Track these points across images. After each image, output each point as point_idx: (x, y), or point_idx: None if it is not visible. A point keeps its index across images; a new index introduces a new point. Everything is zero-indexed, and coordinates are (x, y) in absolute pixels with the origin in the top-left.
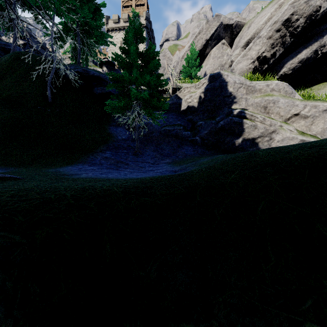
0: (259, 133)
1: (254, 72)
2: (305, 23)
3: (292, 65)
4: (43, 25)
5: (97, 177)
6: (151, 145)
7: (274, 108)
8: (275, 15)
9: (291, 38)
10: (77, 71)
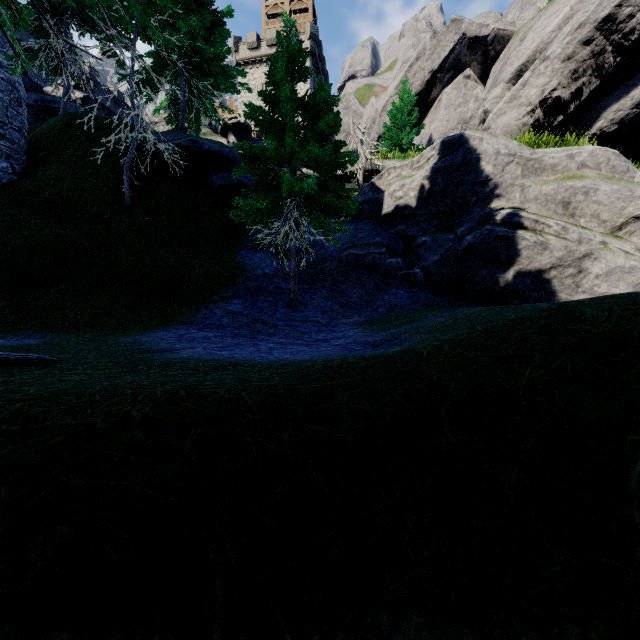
0: (553, 258)
1: (534, 132)
2: None
3: (618, 114)
4: (115, 58)
5: (211, 356)
6: (322, 286)
7: (587, 205)
8: (581, 9)
9: (616, 55)
10: (179, 144)
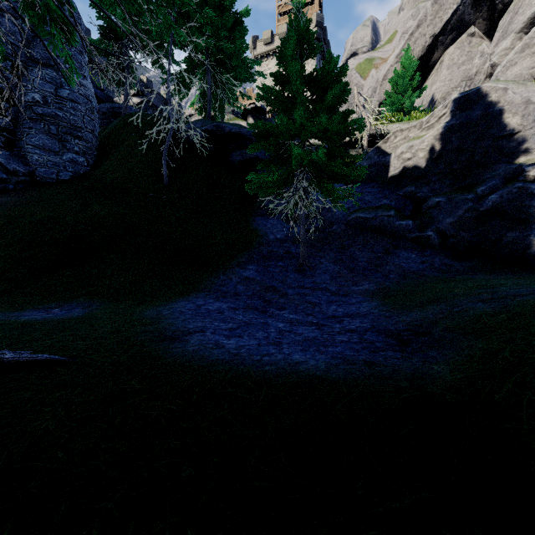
0: None
1: None
2: None
3: None
4: (156, 65)
5: (216, 353)
6: (329, 249)
7: None
8: None
9: None
10: (206, 130)
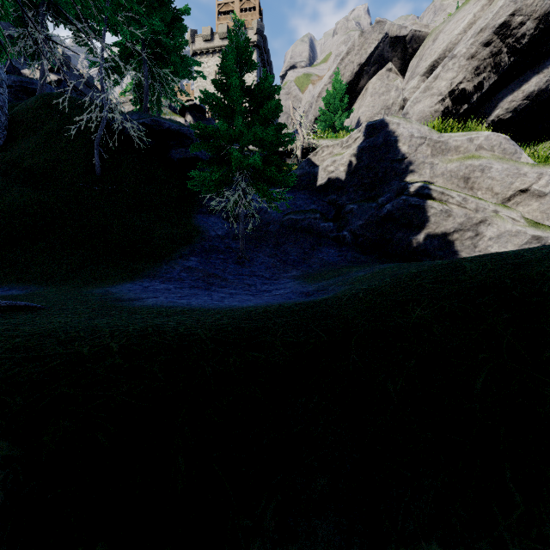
0: (455, 224)
1: (444, 118)
2: (536, 29)
3: (512, 104)
4: (87, 47)
5: (172, 304)
6: (266, 246)
7: (483, 180)
8: (482, 16)
9: (511, 56)
10: (143, 123)
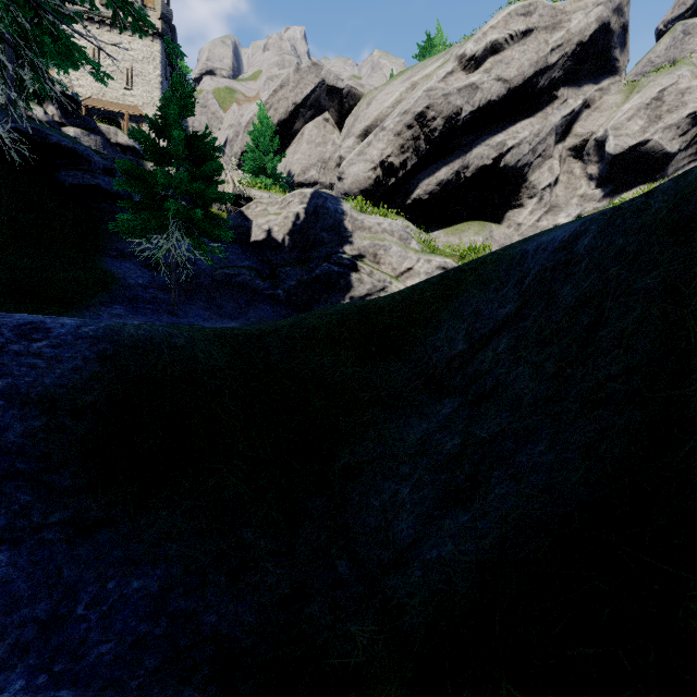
0: (365, 290)
1: (376, 187)
2: (444, 127)
3: (429, 187)
4: None
5: None
6: (198, 299)
7: (386, 257)
8: (406, 99)
9: (427, 144)
10: (17, 129)
